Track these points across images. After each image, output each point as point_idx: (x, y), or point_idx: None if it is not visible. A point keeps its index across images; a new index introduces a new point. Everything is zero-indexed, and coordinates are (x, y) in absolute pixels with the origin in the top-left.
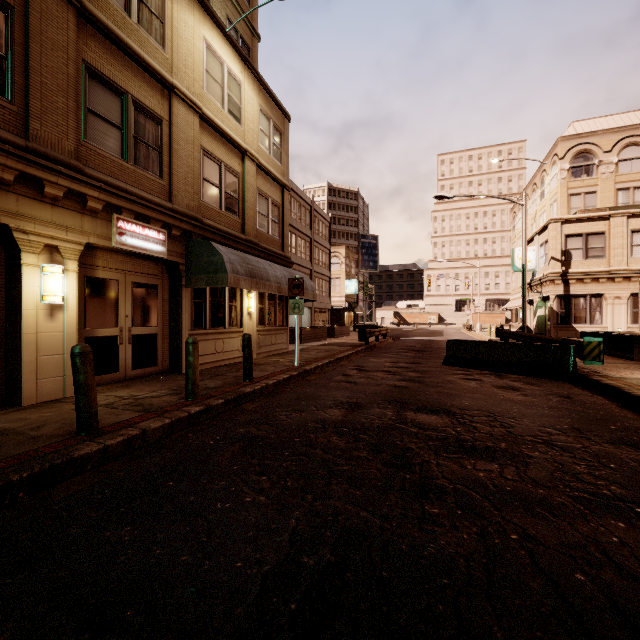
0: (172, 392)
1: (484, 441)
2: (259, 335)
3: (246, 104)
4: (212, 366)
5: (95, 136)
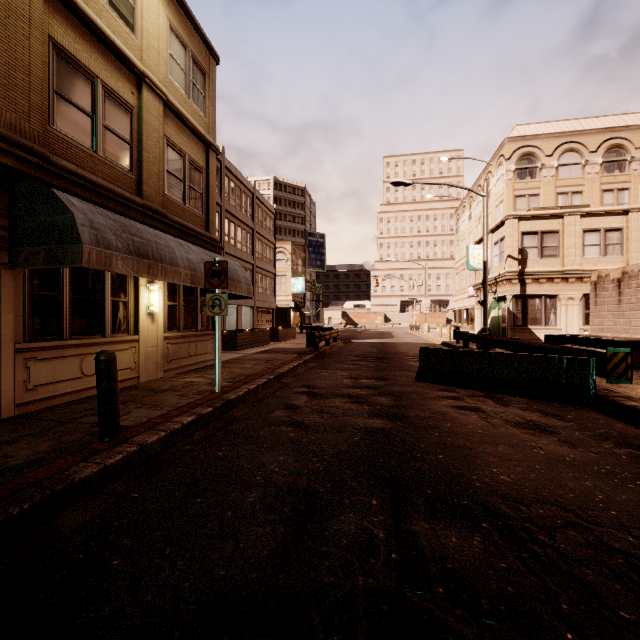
0: None
1: None
2: (168, 344)
3: (145, 8)
4: (74, 398)
5: None
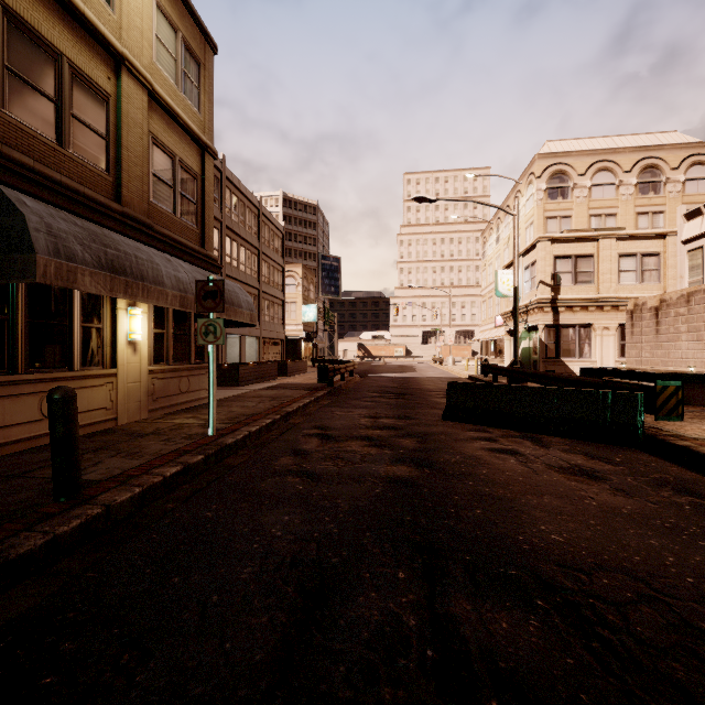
0: None
1: None
2: (154, 379)
3: None
4: (31, 446)
5: None
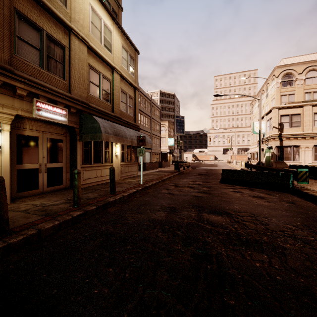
0: (67, 201)
1: (253, 235)
2: (121, 167)
3: (114, 42)
4: (95, 184)
5: (22, 52)
